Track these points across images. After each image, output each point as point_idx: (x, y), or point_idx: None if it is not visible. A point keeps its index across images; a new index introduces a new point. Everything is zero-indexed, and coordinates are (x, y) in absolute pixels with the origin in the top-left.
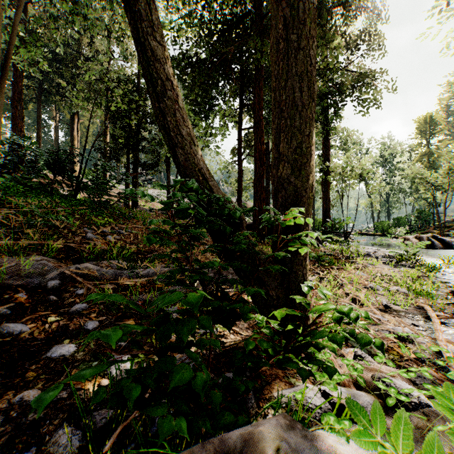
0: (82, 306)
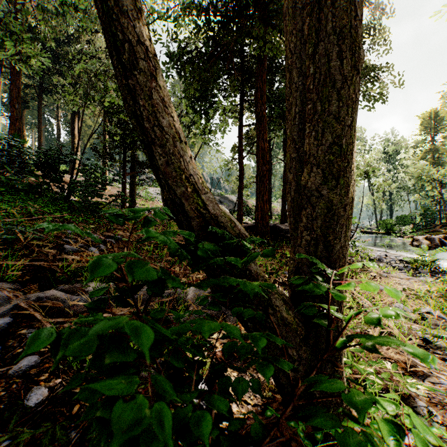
0: (31, 362)
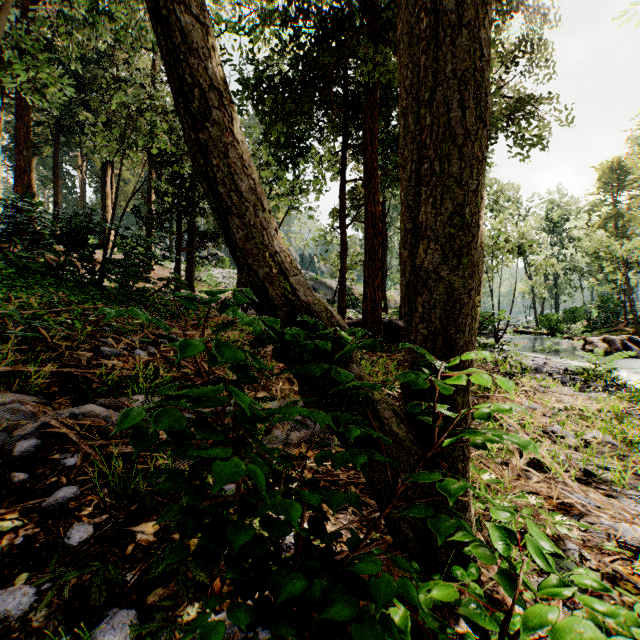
0: (69, 494)
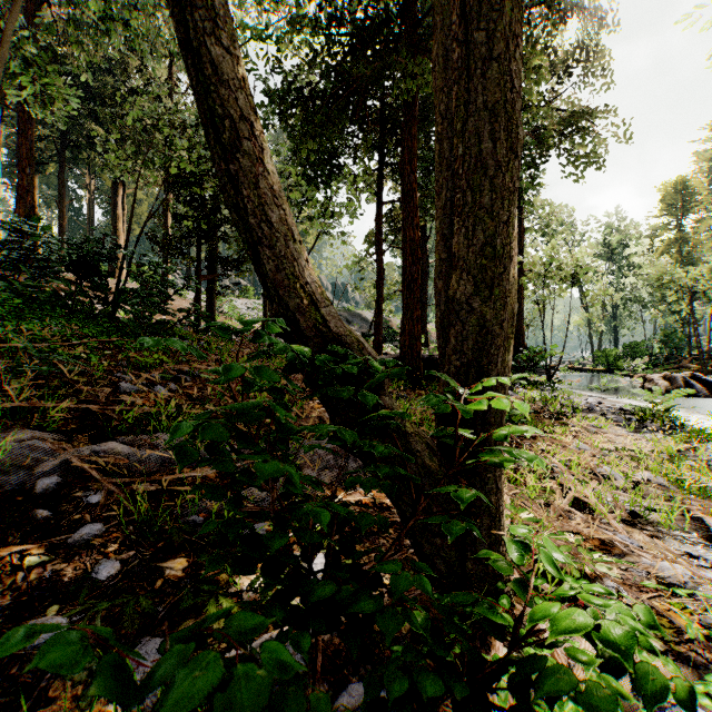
0: (94, 530)
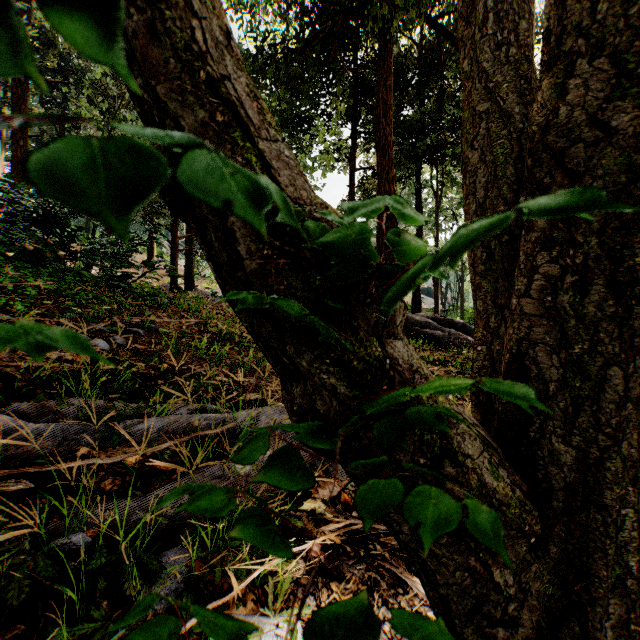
0: None
